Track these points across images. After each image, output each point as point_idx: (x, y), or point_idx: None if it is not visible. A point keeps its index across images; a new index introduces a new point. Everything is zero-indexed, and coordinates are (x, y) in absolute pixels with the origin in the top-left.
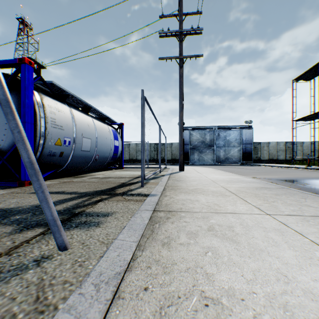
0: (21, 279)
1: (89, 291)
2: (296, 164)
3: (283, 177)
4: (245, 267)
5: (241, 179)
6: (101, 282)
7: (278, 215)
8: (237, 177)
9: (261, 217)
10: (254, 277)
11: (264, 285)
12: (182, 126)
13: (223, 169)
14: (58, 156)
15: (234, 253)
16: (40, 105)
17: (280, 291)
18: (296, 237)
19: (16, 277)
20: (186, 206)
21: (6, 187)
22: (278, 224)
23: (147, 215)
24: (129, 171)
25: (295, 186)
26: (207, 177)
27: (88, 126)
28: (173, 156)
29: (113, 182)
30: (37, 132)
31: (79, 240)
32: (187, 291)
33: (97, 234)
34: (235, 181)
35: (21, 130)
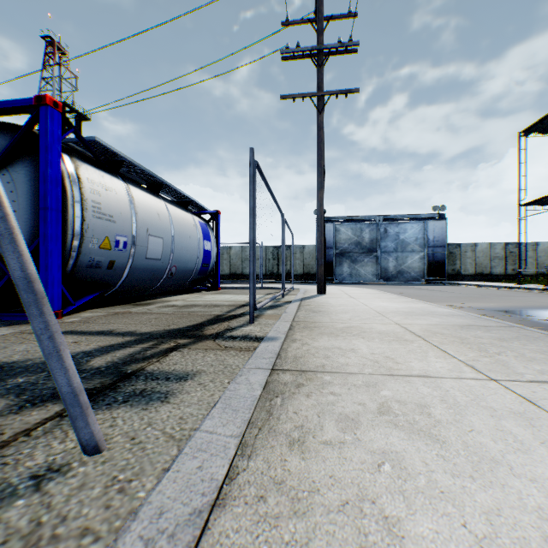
0: None
1: None
2: (525, 282)
3: (506, 306)
4: (468, 504)
5: (430, 309)
6: (159, 535)
7: (513, 381)
8: (422, 306)
9: (480, 386)
10: (492, 530)
11: None
12: (322, 215)
13: (393, 291)
14: (105, 269)
15: (438, 468)
16: (74, 179)
17: None
18: None
19: None
20: (332, 361)
21: (13, 323)
22: (518, 401)
23: (260, 379)
24: (230, 294)
25: (530, 322)
26: (368, 306)
27: (158, 216)
28: (306, 268)
29: (201, 314)
30: (68, 227)
31: (127, 432)
32: None
33: (163, 418)
34: (419, 312)
35: (7, 215)
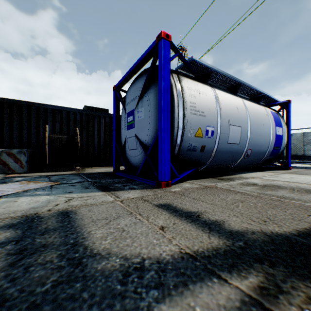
0: None
1: None
2: None
3: None
4: None
5: None
6: None
7: None
8: None
9: None
10: None
11: None
12: None
13: None
14: (199, 151)
15: None
16: (178, 89)
17: None
18: None
19: None
20: None
21: (145, 186)
22: None
23: None
24: (307, 175)
25: None
26: None
27: (236, 109)
28: None
29: (299, 205)
30: (174, 122)
31: None
32: None
33: None
34: None
35: None
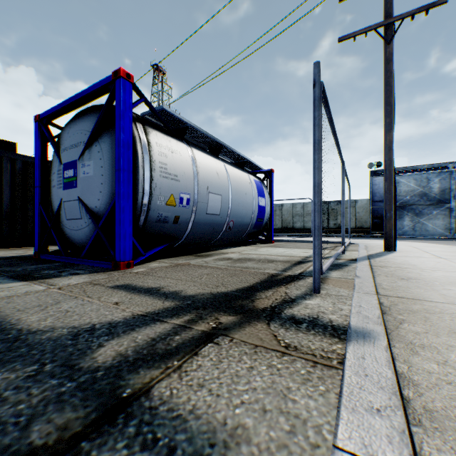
0: None
1: None
2: None
3: None
4: None
5: None
6: None
7: None
8: None
9: None
10: None
11: None
12: (390, 160)
13: None
14: (171, 223)
15: None
16: (144, 144)
17: None
18: None
19: None
20: None
21: (96, 270)
22: None
23: None
24: (283, 247)
25: None
26: None
27: (217, 175)
28: (358, 222)
29: (253, 272)
30: (138, 185)
31: None
32: None
33: None
34: None
35: None
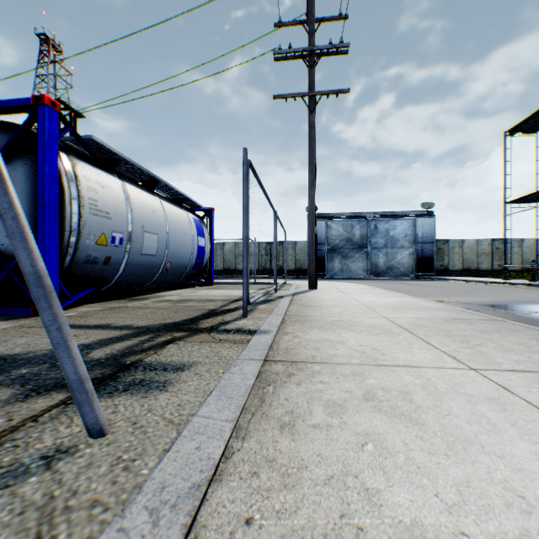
0: (12, 496)
1: (139, 524)
2: (510, 277)
3: (491, 301)
4: (441, 477)
5: (417, 303)
6: (163, 506)
7: (491, 370)
8: (410, 300)
9: (460, 374)
10: (461, 498)
11: (483, 517)
12: (313, 212)
13: (383, 286)
14: (102, 264)
15: (416, 447)
16: (71, 177)
17: (516, 532)
18: (532, 415)
19: (3, 491)
20: (322, 353)
21: (12, 317)
22: (494, 388)
23: (253, 369)
24: (224, 289)
25: (513, 316)
26: (357, 300)
27: (153, 212)
28: (298, 263)
29: (196, 309)
30: (66, 223)
31: (129, 417)
32: (330, 527)
33: (162, 405)
34: (407, 307)
35: (18, 215)
